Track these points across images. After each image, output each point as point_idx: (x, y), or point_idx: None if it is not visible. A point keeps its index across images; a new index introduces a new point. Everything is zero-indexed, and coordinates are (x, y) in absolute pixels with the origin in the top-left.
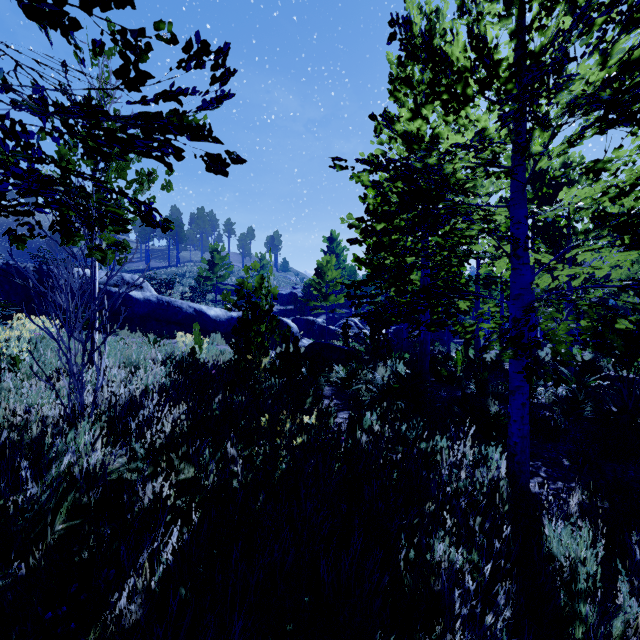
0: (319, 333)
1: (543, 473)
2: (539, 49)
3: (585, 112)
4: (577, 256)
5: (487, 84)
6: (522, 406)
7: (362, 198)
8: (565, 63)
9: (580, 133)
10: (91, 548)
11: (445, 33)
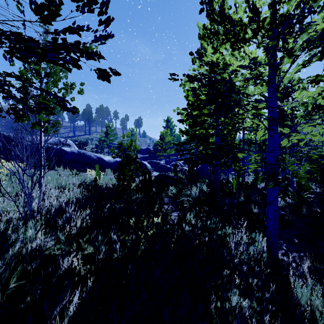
0: (161, 169)
1: (284, 247)
2: (286, 12)
3: (310, 49)
4: (303, 129)
5: (257, 32)
6: (274, 211)
7: (186, 97)
8: (308, 14)
9: (309, 59)
10: (27, 303)
11: (231, 8)
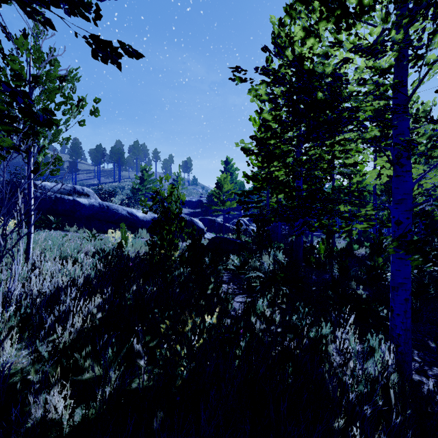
0: (218, 228)
1: (417, 357)
2: None
3: None
4: None
5: None
6: (405, 301)
7: (258, 112)
8: None
9: None
10: None
11: None
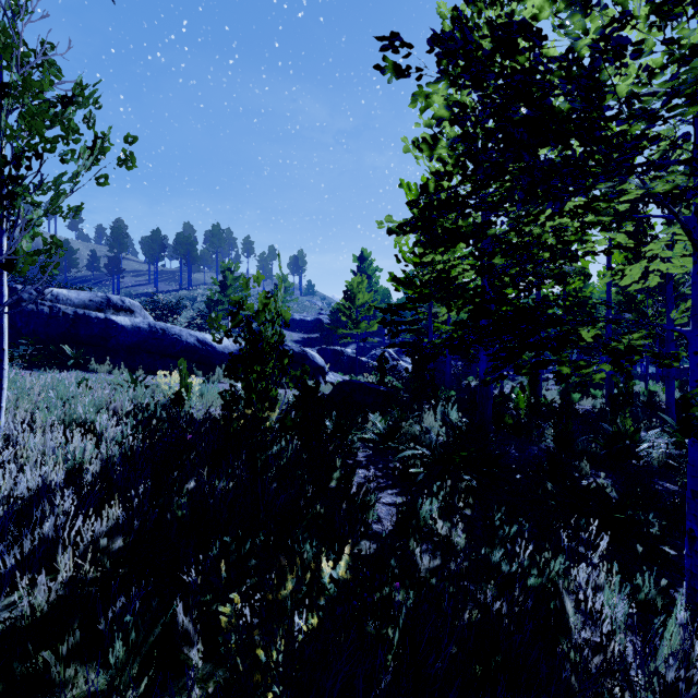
0: (348, 365)
1: None
2: None
3: None
4: None
5: None
6: None
7: (428, 147)
8: None
9: None
10: None
11: None
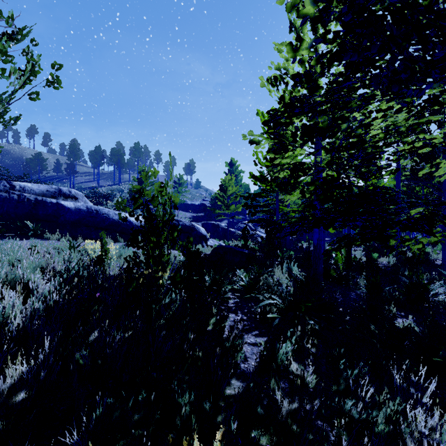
0: (222, 234)
1: None
2: None
3: None
4: None
5: None
6: None
7: (292, 48)
8: None
9: None
10: None
11: None
